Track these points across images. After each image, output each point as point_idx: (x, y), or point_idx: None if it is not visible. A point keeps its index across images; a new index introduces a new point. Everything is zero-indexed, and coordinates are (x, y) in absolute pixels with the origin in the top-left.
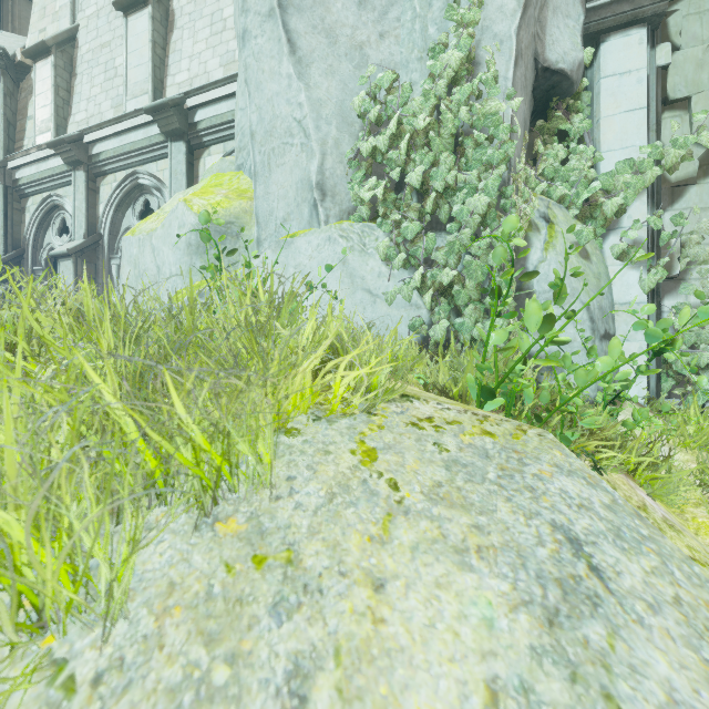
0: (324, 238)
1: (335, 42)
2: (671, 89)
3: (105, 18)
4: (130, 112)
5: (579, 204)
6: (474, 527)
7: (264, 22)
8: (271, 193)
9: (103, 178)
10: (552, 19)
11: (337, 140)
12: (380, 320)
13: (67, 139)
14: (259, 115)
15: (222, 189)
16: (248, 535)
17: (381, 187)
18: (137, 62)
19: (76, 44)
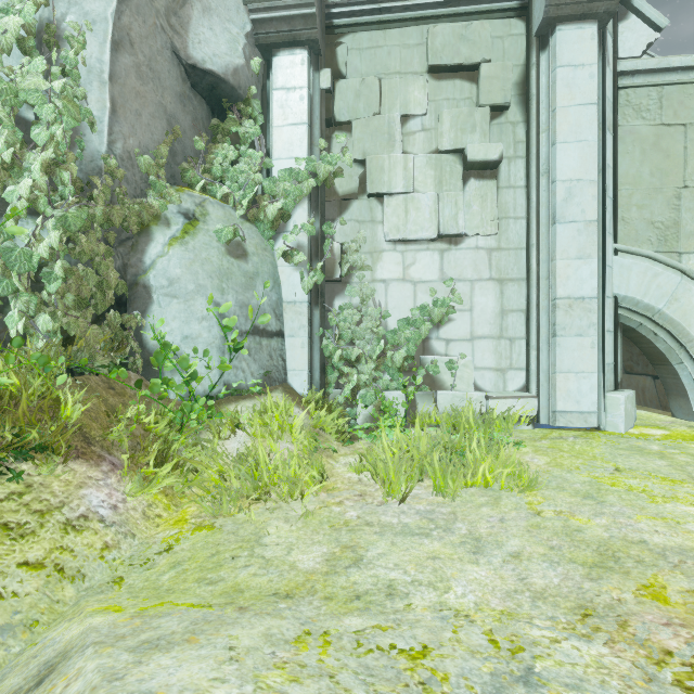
0: None
1: None
2: (338, 112)
3: None
4: None
5: (245, 205)
6: None
7: None
8: None
9: None
10: (201, 18)
11: None
12: None
13: None
14: None
15: None
16: None
17: None
18: None
19: None
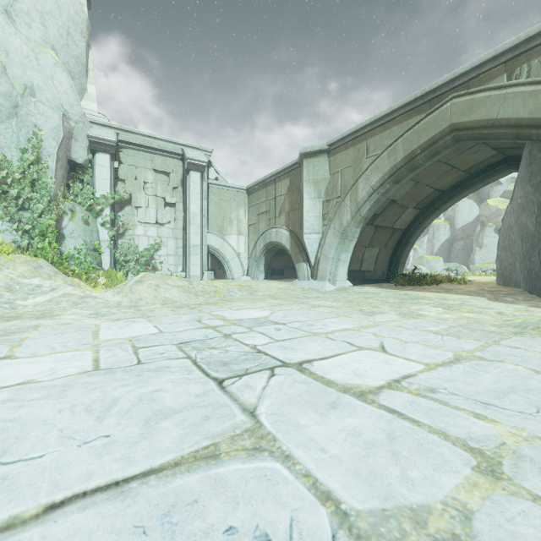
0: None
1: None
2: (120, 175)
3: None
4: None
5: (87, 206)
6: (28, 264)
7: None
8: None
9: None
10: (74, 144)
11: None
12: None
13: None
14: None
15: None
16: None
17: None
18: None
19: None
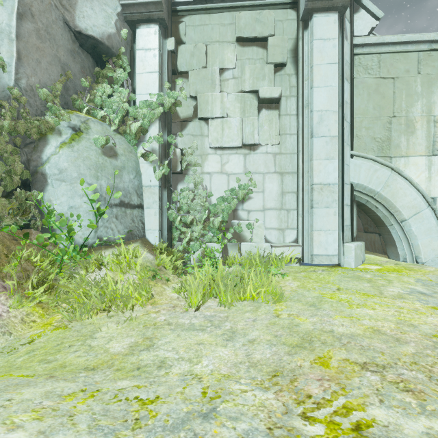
0: None
1: None
2: (179, 65)
3: None
4: None
5: (117, 123)
6: None
7: None
8: None
9: None
10: (84, 2)
11: None
12: None
13: None
14: None
15: None
16: None
17: None
18: None
19: None
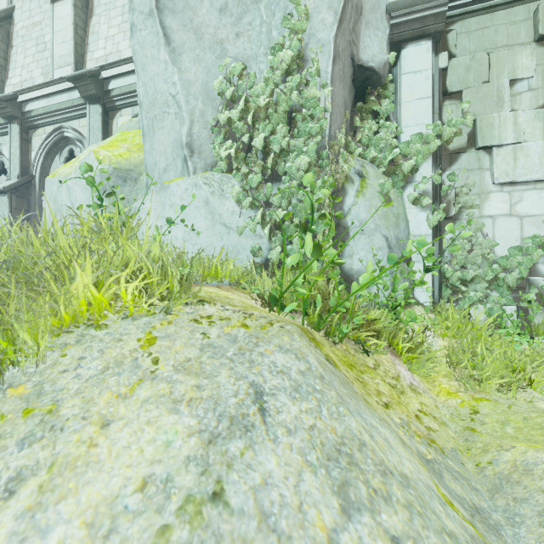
0: (192, 185)
1: (201, 38)
2: (450, 84)
3: (37, 2)
4: (56, 79)
5: (386, 164)
6: (196, 387)
7: (146, 19)
8: (155, 149)
9: (35, 131)
10: (364, 30)
11: (202, 111)
12: (233, 246)
13: (2, 98)
14: (145, 90)
15: (125, 144)
16: (29, 396)
17: (233, 148)
18: (62, 40)
19: (13, 22)
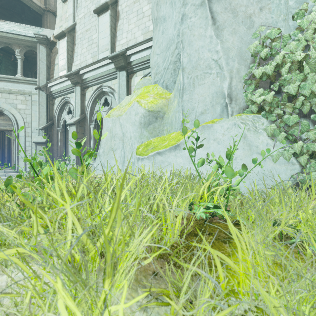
0: (231, 124)
1: (236, 15)
2: None
3: (88, 18)
4: (100, 59)
5: None
6: None
7: (197, 9)
8: (194, 99)
9: (87, 89)
10: None
11: (238, 69)
12: (268, 171)
13: (73, 73)
14: (189, 58)
15: (150, 94)
16: None
17: (270, 95)
18: (103, 36)
19: (75, 31)
